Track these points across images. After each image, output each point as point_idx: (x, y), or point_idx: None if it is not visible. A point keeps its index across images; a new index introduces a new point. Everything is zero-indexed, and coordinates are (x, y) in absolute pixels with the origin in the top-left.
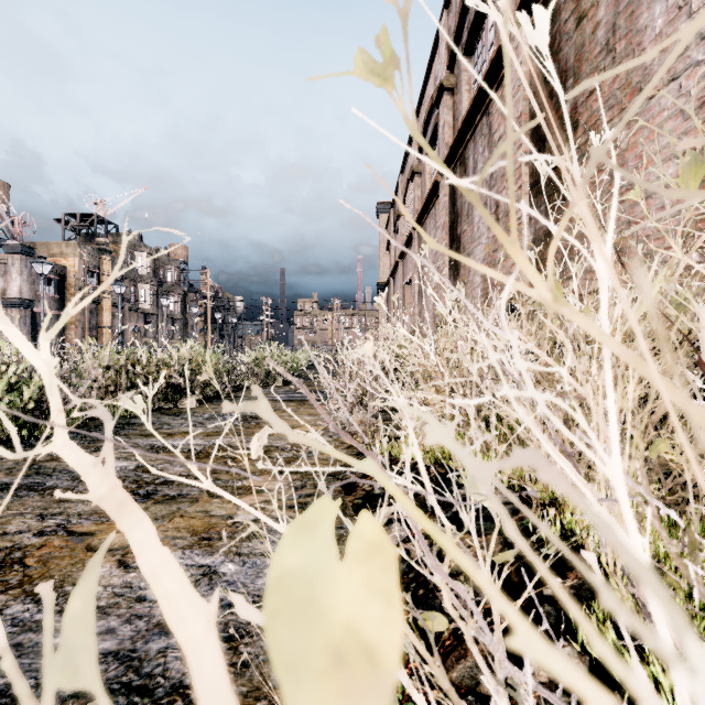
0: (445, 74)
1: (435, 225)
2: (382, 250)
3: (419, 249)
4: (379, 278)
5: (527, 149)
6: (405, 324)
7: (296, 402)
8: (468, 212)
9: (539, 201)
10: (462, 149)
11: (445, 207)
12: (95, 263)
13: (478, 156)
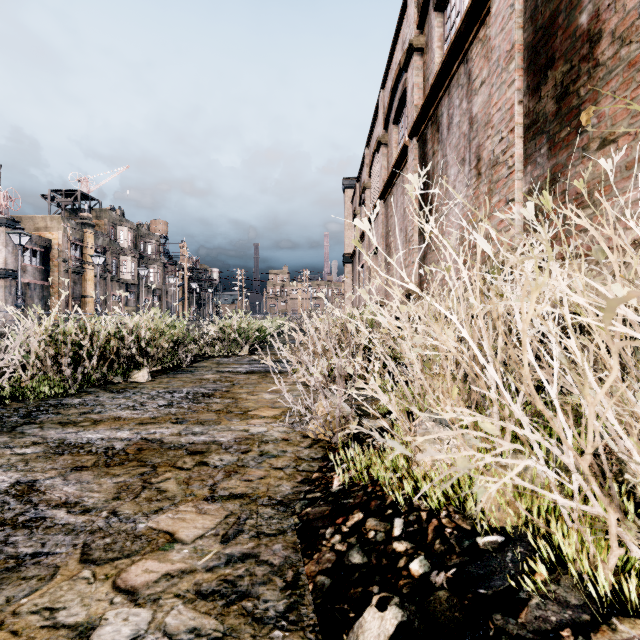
0: (414, 34)
1: (403, 191)
2: (348, 223)
3: (385, 218)
4: (345, 249)
5: (520, 85)
6: (371, 293)
7: (258, 374)
8: (442, 172)
9: (538, 143)
10: (434, 106)
11: (414, 171)
12: (78, 236)
13: (454, 110)
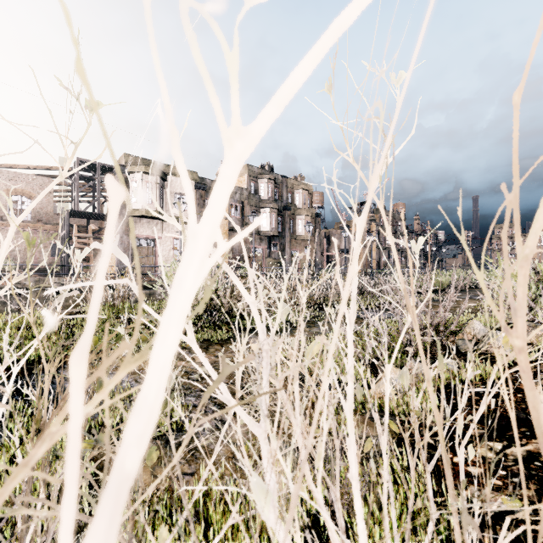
0: None
1: None
2: None
3: None
4: None
5: None
6: None
7: None
8: None
9: None
10: None
11: None
12: (369, 227)
13: None
